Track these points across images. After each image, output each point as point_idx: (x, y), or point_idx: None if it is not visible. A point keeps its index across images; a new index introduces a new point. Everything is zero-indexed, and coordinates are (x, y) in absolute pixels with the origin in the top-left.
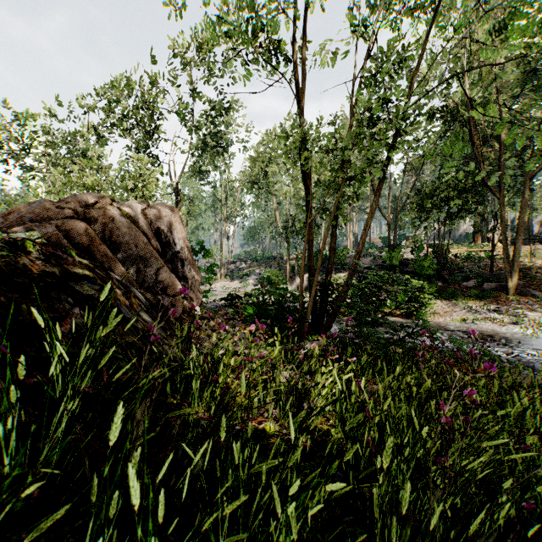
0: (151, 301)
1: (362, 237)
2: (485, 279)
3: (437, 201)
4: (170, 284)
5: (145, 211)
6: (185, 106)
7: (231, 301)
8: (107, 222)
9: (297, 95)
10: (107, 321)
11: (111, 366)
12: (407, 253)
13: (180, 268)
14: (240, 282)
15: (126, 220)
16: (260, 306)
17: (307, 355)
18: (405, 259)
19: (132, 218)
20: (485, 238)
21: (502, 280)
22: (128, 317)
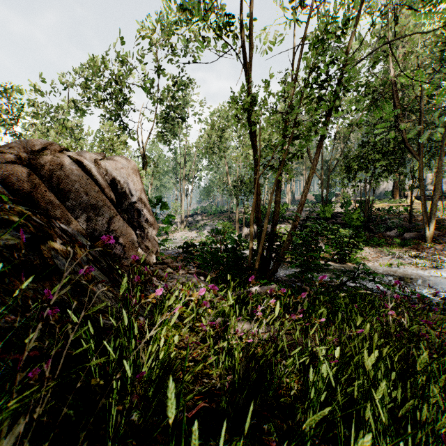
0: (101, 250)
1: (305, 191)
2: (405, 229)
3: (364, 163)
4: (123, 233)
5: (99, 161)
6: (150, 81)
7: (187, 248)
8: (54, 169)
9: (246, 64)
10: (28, 276)
11: (13, 340)
12: (337, 208)
13: (136, 217)
14: (197, 232)
15: (77, 168)
16: (213, 253)
17: (258, 301)
18: (335, 212)
19: (84, 167)
20: (402, 195)
21: (420, 230)
22: (63, 269)
